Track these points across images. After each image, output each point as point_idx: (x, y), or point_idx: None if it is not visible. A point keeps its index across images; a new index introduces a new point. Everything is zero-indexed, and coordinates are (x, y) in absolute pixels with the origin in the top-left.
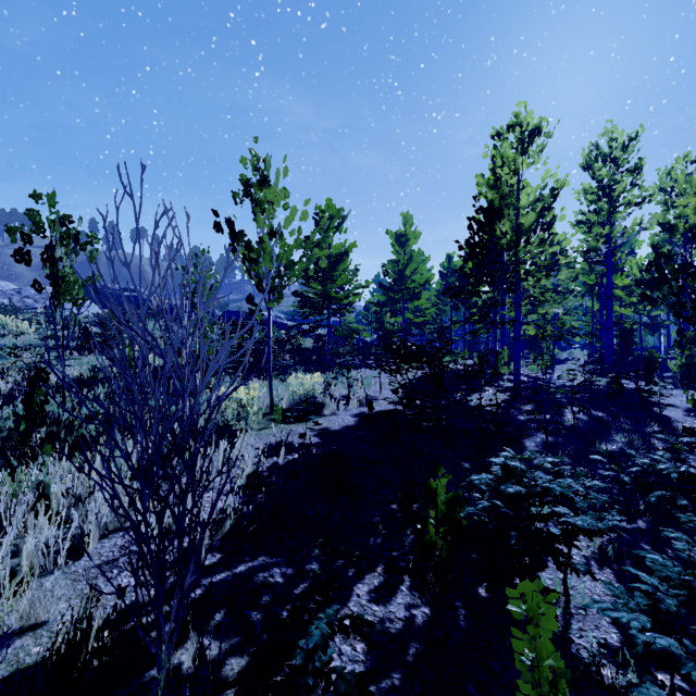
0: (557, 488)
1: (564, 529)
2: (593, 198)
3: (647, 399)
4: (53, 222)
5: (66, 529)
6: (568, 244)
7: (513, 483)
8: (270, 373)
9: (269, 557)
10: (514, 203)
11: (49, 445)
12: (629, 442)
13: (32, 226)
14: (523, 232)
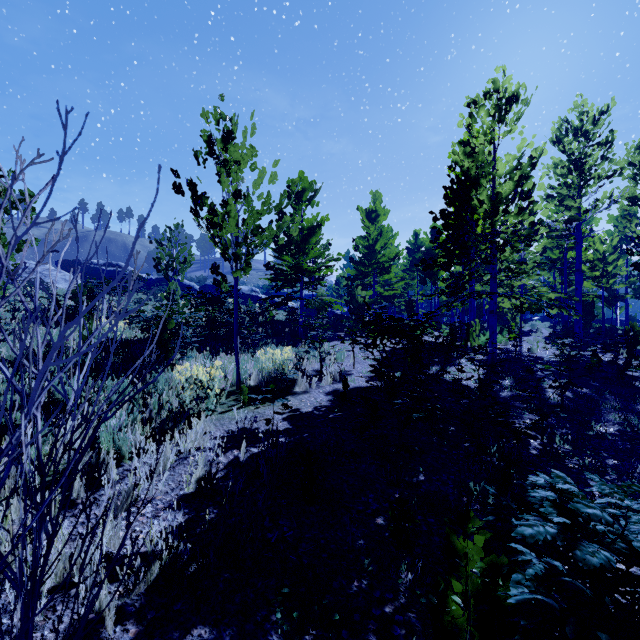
0: None
1: None
2: (562, 172)
3: (624, 373)
4: None
5: None
6: (545, 214)
7: (584, 536)
8: (236, 348)
9: (208, 628)
10: (492, 172)
11: None
12: (624, 422)
13: None
14: (502, 200)
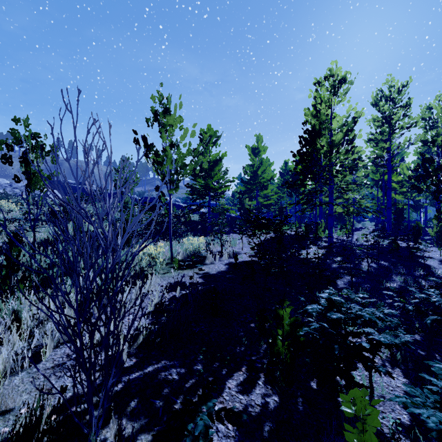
0: (366, 315)
1: (371, 343)
2: (379, 124)
3: (414, 253)
4: (27, 137)
5: (32, 341)
6: (363, 153)
7: (335, 311)
8: (170, 236)
9: (168, 361)
10: (329, 127)
11: (22, 284)
12: (404, 281)
13: (13, 140)
14: (335, 145)
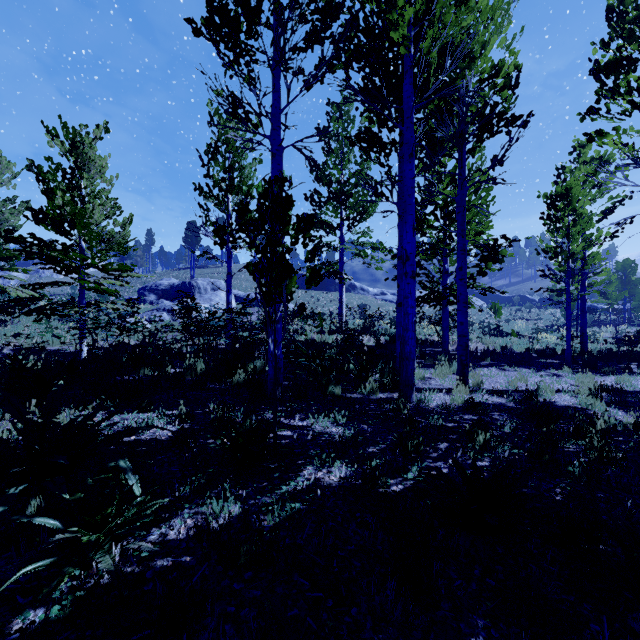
0: None
1: None
2: None
3: None
4: None
5: None
6: None
7: None
8: (610, 323)
9: None
10: None
11: None
12: None
13: None
14: None
